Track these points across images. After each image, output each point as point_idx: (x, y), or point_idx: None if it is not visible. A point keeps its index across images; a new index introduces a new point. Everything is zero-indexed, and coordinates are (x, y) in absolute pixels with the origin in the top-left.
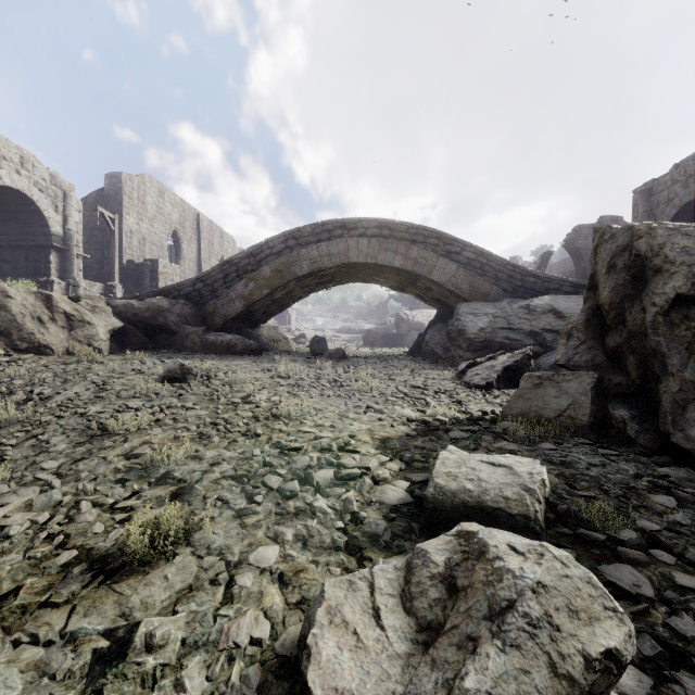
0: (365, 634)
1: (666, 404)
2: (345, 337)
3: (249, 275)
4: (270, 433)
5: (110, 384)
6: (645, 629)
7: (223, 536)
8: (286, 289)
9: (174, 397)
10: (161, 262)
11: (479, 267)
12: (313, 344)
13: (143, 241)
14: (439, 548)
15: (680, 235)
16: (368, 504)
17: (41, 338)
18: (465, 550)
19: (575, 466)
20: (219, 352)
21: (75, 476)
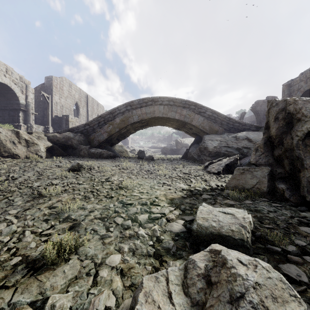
0: (164, 308)
1: (304, 182)
2: (153, 150)
3: (109, 122)
4: (118, 196)
5: (44, 172)
6: (306, 300)
7: (93, 249)
8: (126, 128)
9: (74, 179)
10: (70, 116)
11: (213, 119)
12: (138, 154)
13: (62, 107)
14: (201, 259)
15: (309, 103)
16: (164, 232)
17: (14, 151)
18: (214, 260)
19: (261, 212)
20: (96, 157)
21: (24, 217)
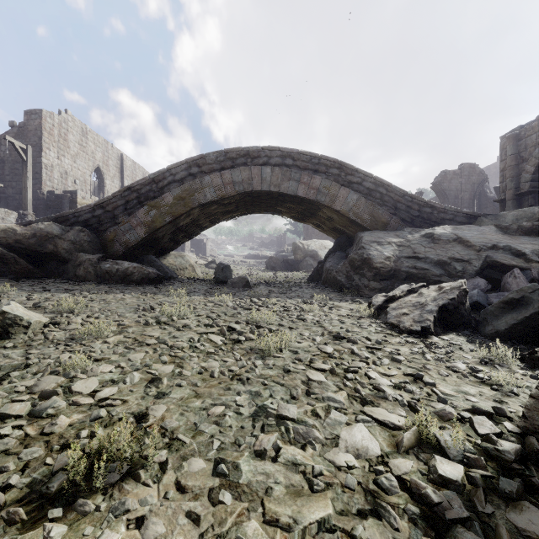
0: None
1: None
2: (251, 262)
3: (150, 202)
4: None
5: None
6: None
7: None
8: (190, 217)
9: None
10: (80, 193)
11: (379, 197)
12: (217, 272)
13: (65, 175)
14: None
15: None
16: None
17: None
18: None
19: None
20: (115, 281)
21: None
